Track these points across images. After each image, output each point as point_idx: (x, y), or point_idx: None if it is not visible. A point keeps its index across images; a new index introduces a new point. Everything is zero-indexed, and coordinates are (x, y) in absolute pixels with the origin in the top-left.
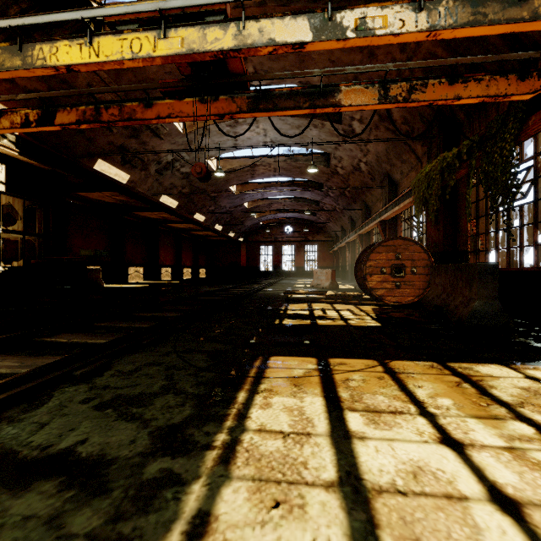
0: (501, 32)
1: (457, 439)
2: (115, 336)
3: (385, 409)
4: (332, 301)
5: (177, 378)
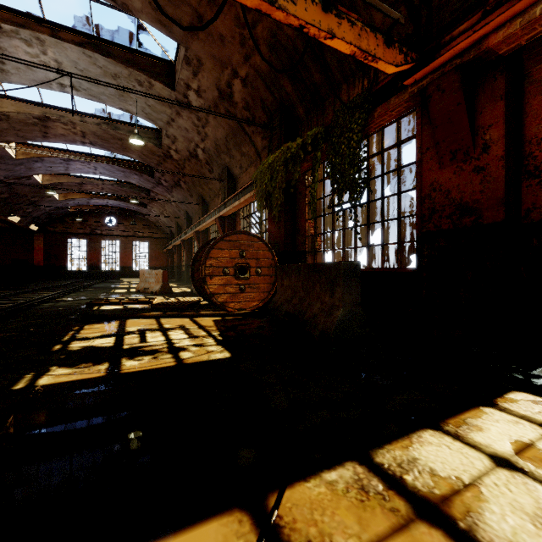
0: None
1: None
2: None
3: None
4: (159, 314)
5: None
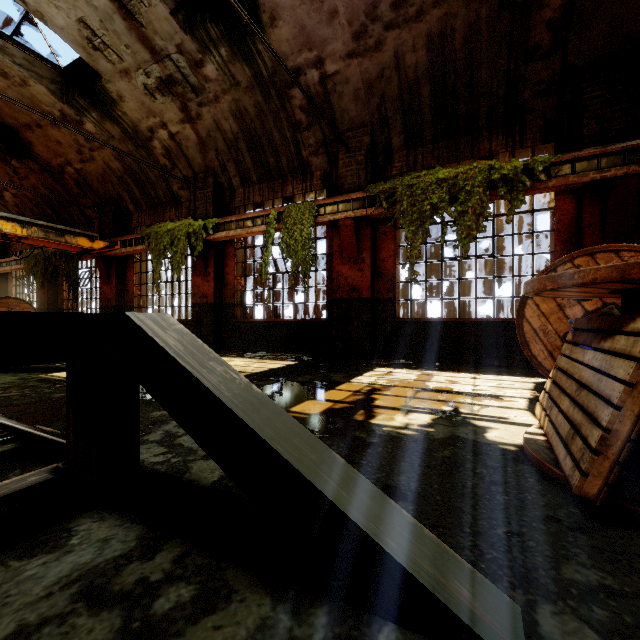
0: (56, 242)
1: None
2: None
3: None
4: None
5: None
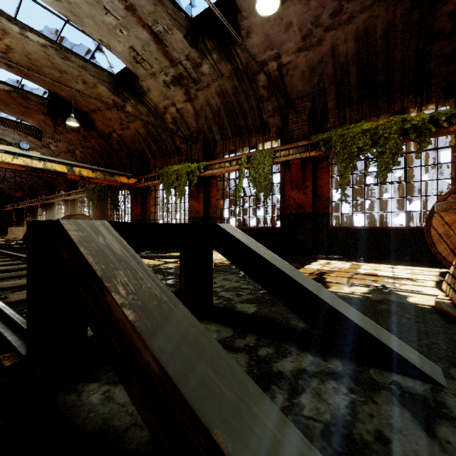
0: (109, 180)
1: None
2: None
3: None
4: None
5: None
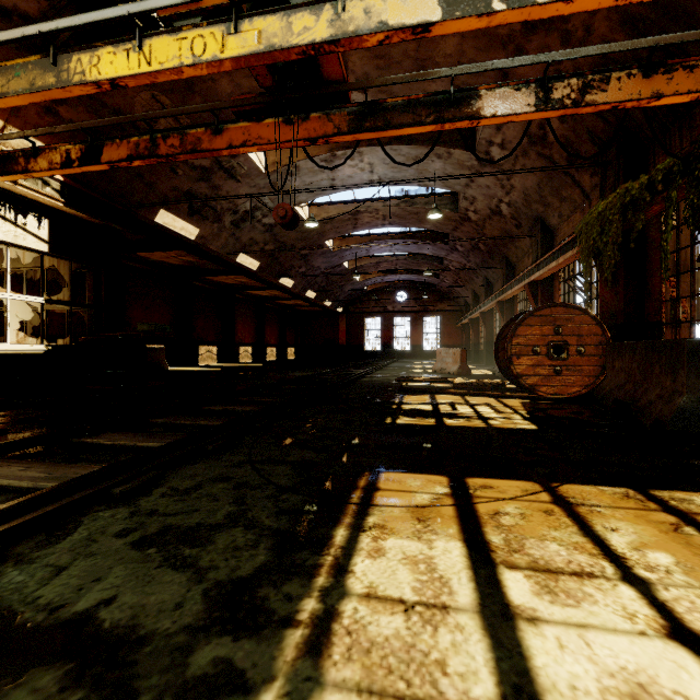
0: None
1: (698, 632)
2: (173, 437)
3: (563, 567)
4: (464, 392)
5: (250, 502)
